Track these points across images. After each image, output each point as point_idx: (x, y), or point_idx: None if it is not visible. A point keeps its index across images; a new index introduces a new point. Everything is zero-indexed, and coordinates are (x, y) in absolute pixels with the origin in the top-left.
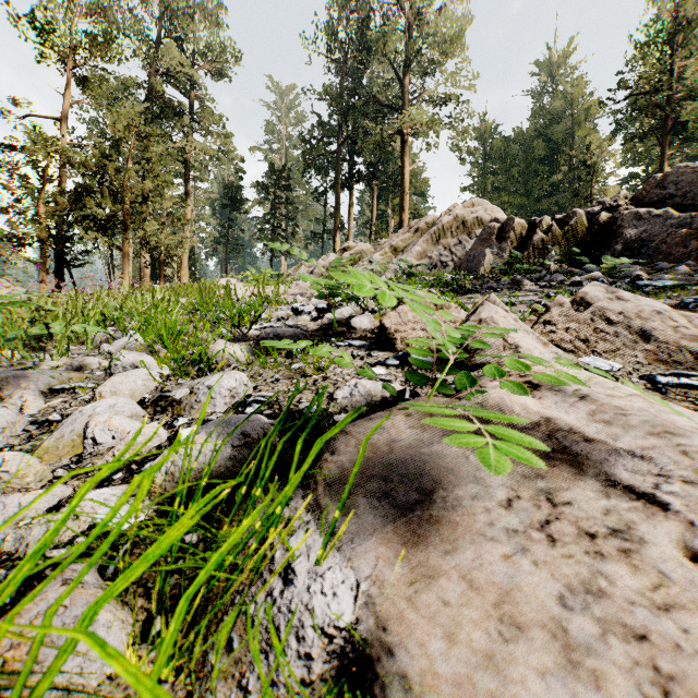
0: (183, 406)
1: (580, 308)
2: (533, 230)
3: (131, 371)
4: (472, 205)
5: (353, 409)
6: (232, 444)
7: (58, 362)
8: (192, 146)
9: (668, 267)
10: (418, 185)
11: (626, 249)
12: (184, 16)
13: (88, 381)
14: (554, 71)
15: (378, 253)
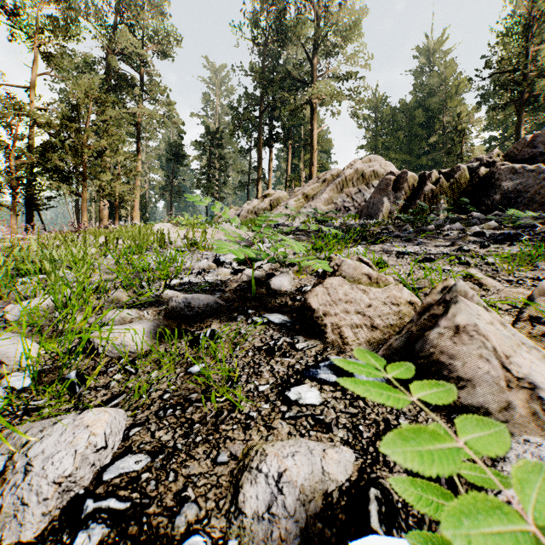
0: None
1: None
2: (424, 182)
3: None
4: (369, 161)
5: None
6: None
7: None
8: (142, 112)
9: None
10: (323, 145)
11: (504, 198)
12: (136, 7)
13: None
14: (431, 55)
15: (293, 199)
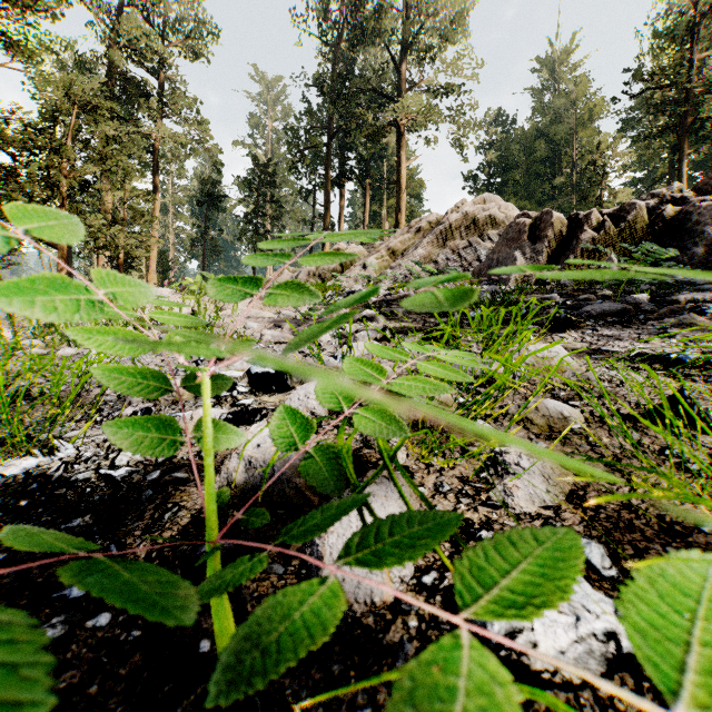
0: None
1: None
2: (578, 227)
3: None
4: (483, 202)
5: None
6: None
7: None
8: (159, 132)
9: None
10: (413, 186)
11: (709, 252)
12: None
13: None
14: (556, 68)
15: (374, 256)
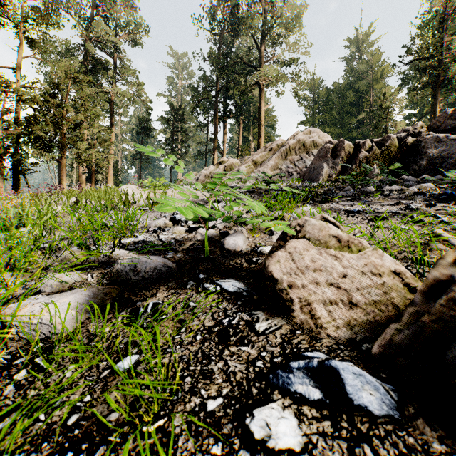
0: None
1: None
2: (358, 150)
3: None
4: (309, 132)
5: None
6: None
7: None
8: (115, 91)
9: None
10: (269, 120)
11: (429, 164)
12: (110, 2)
13: None
14: (360, 45)
15: (244, 166)
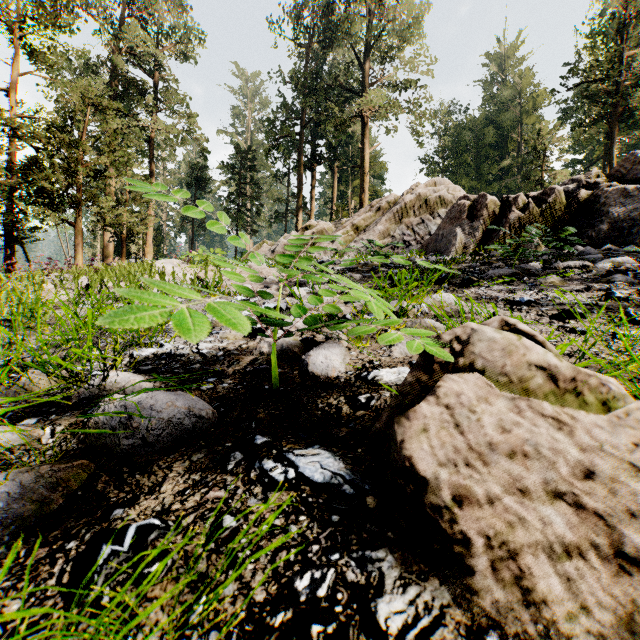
0: None
1: None
2: (508, 208)
3: None
4: (434, 184)
5: None
6: None
7: None
8: (155, 125)
9: None
10: (376, 168)
11: (613, 229)
12: None
13: None
14: (503, 62)
15: (340, 232)
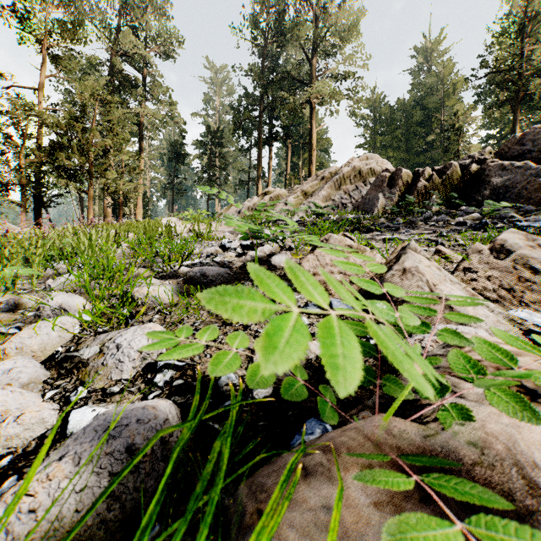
0: (89, 369)
1: (500, 255)
2: (417, 178)
3: (47, 321)
4: (367, 159)
5: (281, 483)
6: (111, 471)
7: (2, 299)
8: (145, 112)
9: (532, 209)
10: (322, 143)
11: (493, 194)
12: (139, 9)
13: (10, 327)
14: (429, 54)
15: (292, 196)
